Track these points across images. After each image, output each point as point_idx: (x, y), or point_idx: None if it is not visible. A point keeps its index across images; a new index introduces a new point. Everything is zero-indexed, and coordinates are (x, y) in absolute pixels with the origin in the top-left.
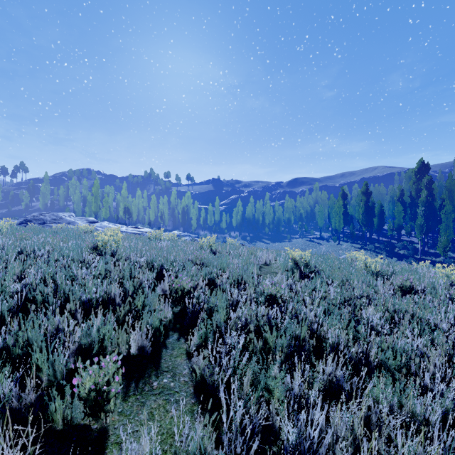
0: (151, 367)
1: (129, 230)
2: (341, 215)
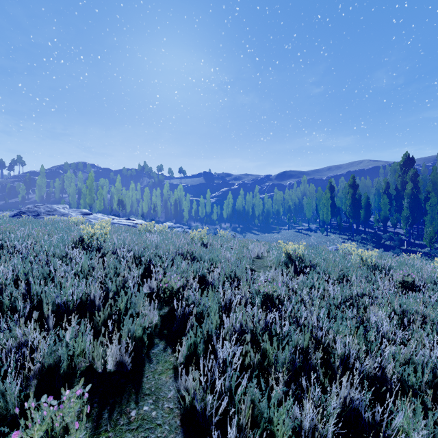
0: (129, 389)
1: (121, 222)
2: (329, 207)
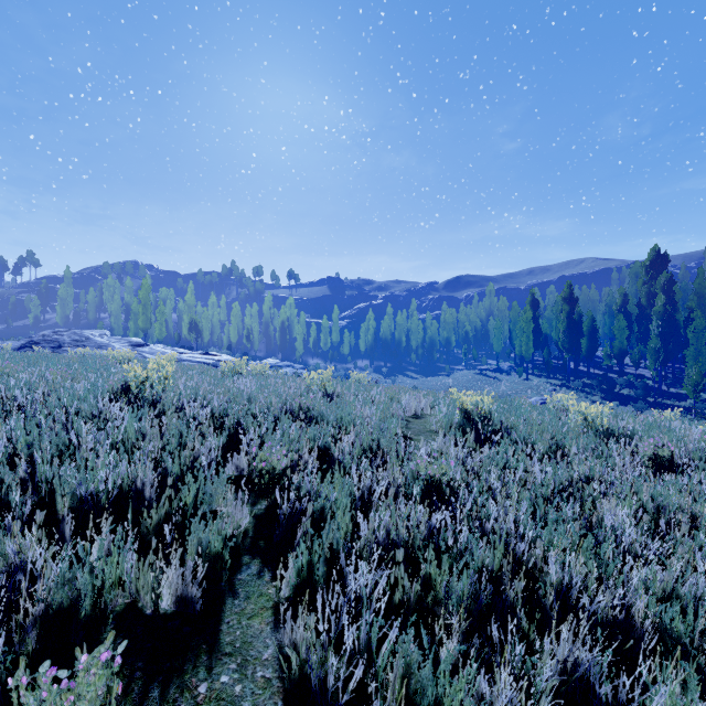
0: (197, 645)
1: (195, 358)
2: (530, 333)
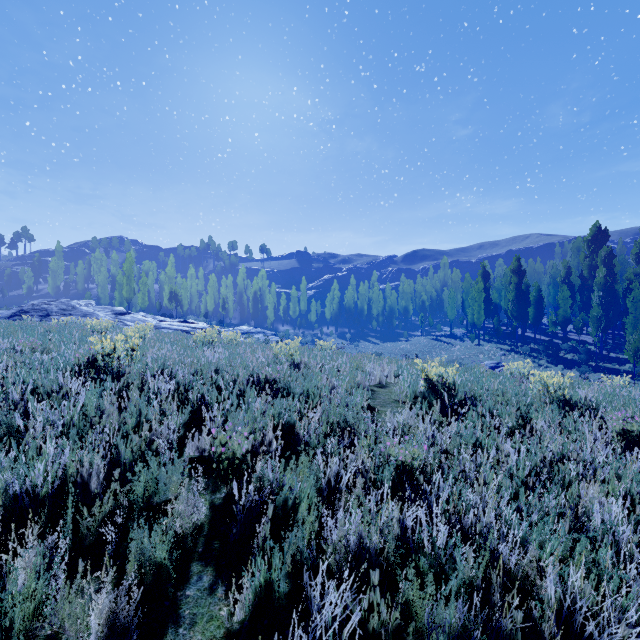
0: None
1: (173, 326)
2: (481, 302)
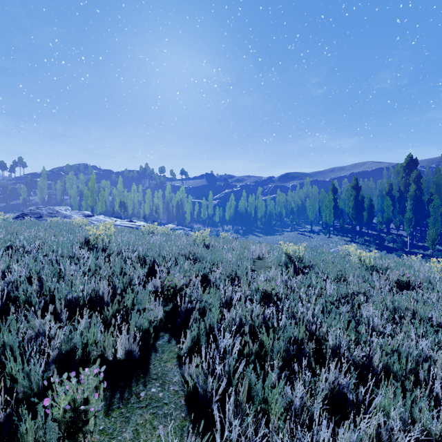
0: (138, 374)
1: (124, 224)
2: (331, 208)
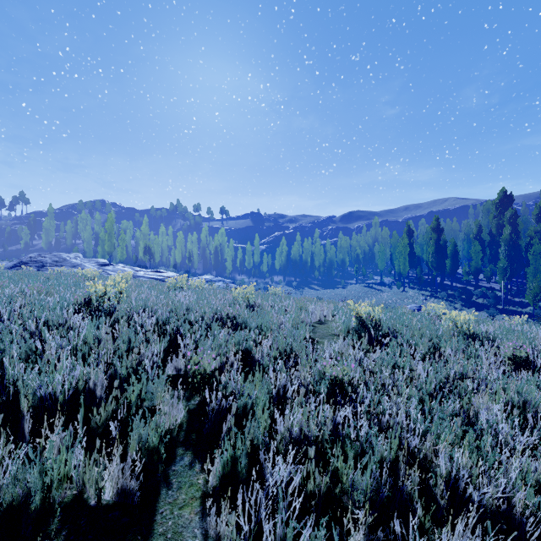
0: (133, 536)
1: (148, 275)
2: (406, 255)
